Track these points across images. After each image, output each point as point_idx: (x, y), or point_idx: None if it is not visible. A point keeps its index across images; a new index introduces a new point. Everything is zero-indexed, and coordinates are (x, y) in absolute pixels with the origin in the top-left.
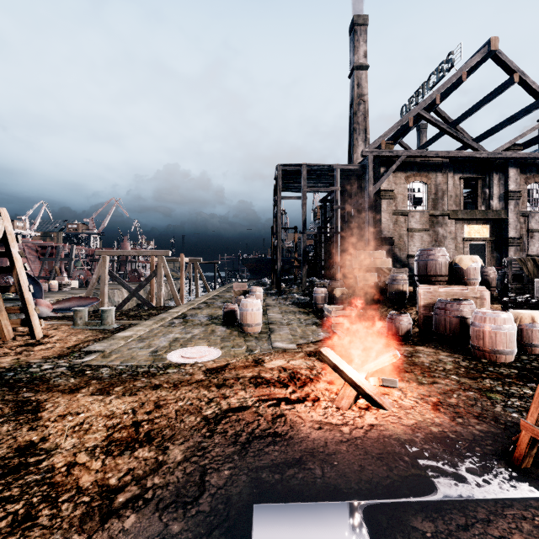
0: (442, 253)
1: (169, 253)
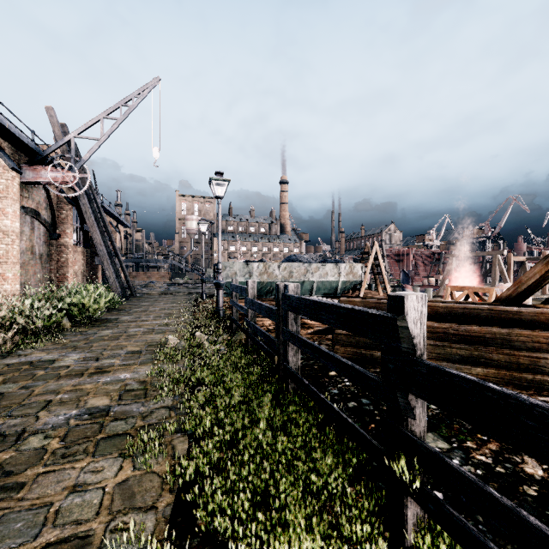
0: None
1: (503, 252)
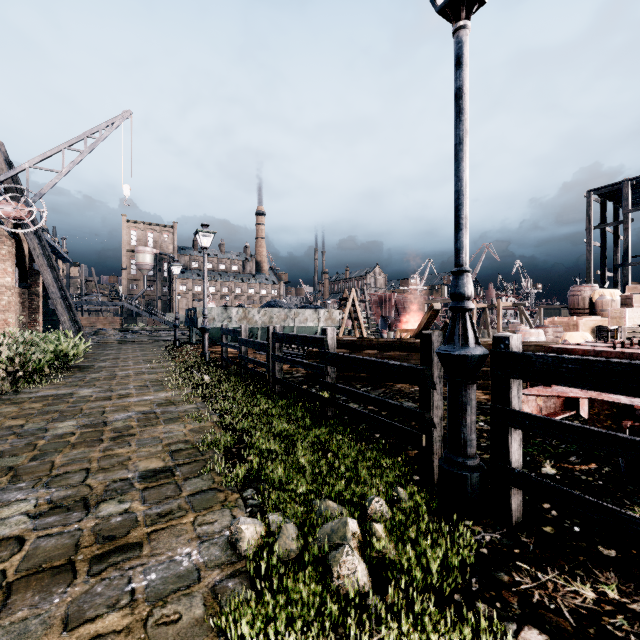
0: (581, 289)
1: None
